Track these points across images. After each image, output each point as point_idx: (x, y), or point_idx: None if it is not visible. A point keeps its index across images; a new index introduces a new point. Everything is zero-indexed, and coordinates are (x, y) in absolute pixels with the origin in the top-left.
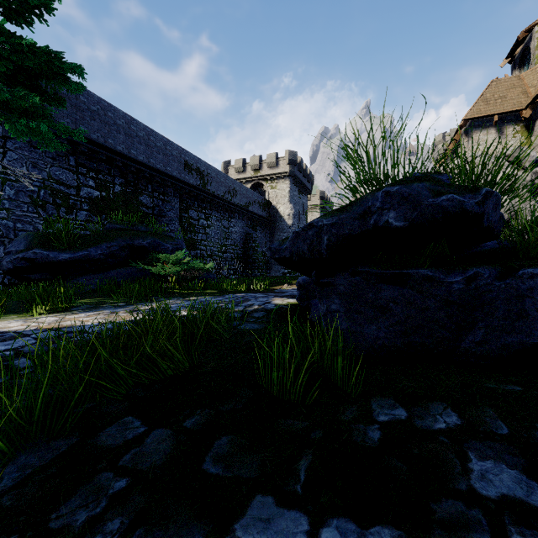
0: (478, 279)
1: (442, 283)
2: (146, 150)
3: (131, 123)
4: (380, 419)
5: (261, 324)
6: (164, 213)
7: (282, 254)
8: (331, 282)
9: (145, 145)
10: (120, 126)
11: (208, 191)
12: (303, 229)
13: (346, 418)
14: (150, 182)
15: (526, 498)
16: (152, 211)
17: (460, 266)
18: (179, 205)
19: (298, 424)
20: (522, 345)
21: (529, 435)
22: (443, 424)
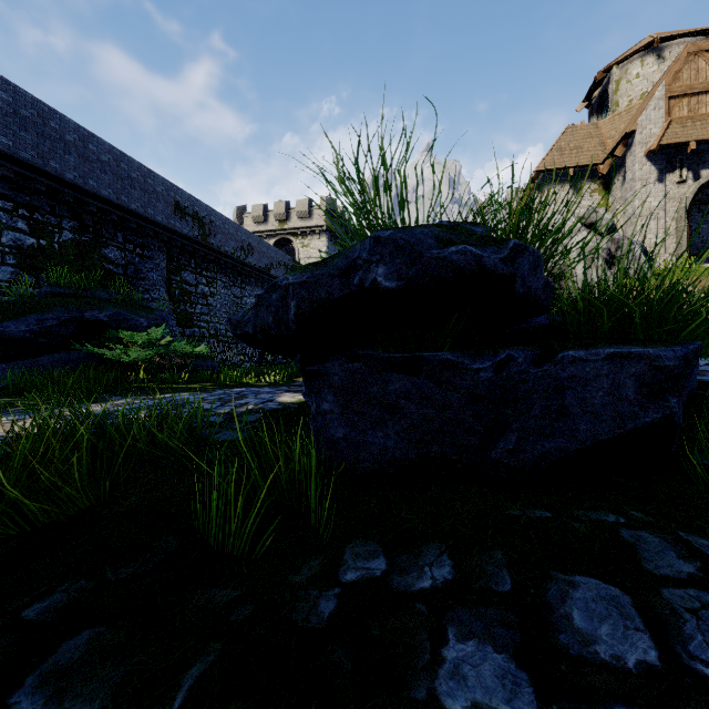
0: (511, 365)
1: (467, 371)
2: (114, 181)
3: (89, 141)
4: (346, 579)
5: (247, 431)
6: (142, 274)
7: (244, 329)
8: (322, 371)
9: (112, 174)
10: (71, 143)
11: (210, 245)
12: (266, 290)
13: (300, 579)
14: (120, 229)
15: (506, 706)
16: (124, 270)
17: (490, 348)
18: (167, 264)
19: (224, 596)
20: (563, 452)
21: (537, 591)
22: (429, 580)
